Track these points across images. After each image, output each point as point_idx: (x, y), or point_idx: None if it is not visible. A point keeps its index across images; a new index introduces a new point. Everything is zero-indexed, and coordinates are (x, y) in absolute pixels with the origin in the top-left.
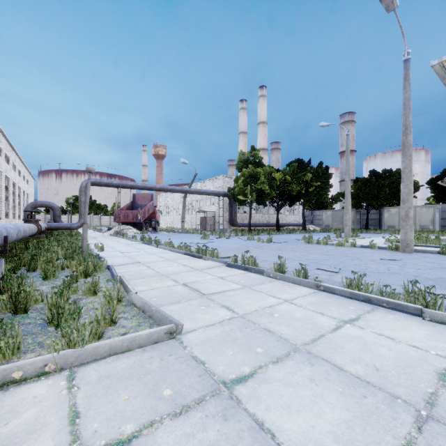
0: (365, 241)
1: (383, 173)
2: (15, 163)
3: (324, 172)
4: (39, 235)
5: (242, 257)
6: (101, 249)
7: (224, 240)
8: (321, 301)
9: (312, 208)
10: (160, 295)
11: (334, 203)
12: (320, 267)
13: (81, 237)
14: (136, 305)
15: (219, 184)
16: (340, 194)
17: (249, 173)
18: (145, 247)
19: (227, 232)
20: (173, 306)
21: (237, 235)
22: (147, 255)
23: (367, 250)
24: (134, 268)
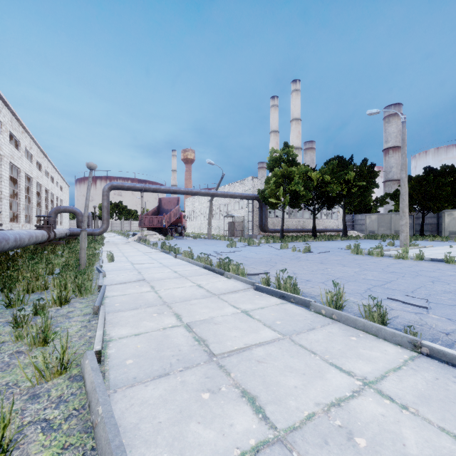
0: (429, 251)
1: (443, 170)
2: (48, 170)
3: (369, 170)
4: (58, 242)
5: (277, 278)
6: (111, 260)
7: (253, 248)
8: (441, 390)
9: (353, 211)
10: (143, 352)
11: (379, 205)
12: (394, 297)
13: (101, 243)
14: (85, 384)
15: (249, 186)
16: (388, 195)
17: (282, 172)
18: (162, 256)
19: (257, 238)
20: (152, 386)
21: (269, 242)
22: (159, 268)
23: (443, 265)
24: (133, 289)
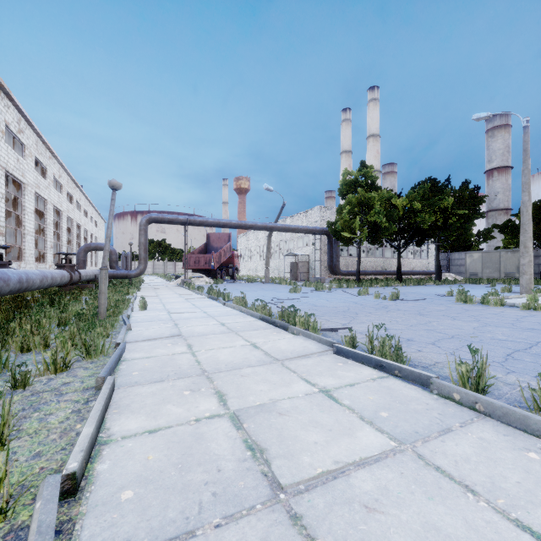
0: None
1: None
2: (80, 202)
3: (472, 195)
4: (87, 285)
5: (369, 337)
6: (143, 307)
7: (323, 294)
8: None
9: (447, 248)
10: (155, 471)
11: (482, 241)
12: None
13: (137, 287)
14: None
15: (315, 218)
16: (496, 228)
17: (358, 199)
18: (208, 303)
19: (326, 282)
20: None
21: (341, 286)
22: (202, 319)
23: None
24: (163, 349)
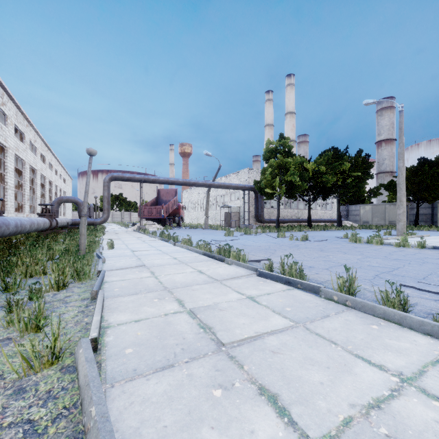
0: (428, 240)
1: (438, 160)
2: (51, 162)
3: (364, 161)
4: (61, 230)
5: (281, 263)
6: (111, 247)
7: (251, 237)
8: None
9: (347, 202)
10: (144, 340)
11: (372, 196)
12: (407, 283)
13: (102, 232)
14: (78, 377)
15: (245, 177)
16: (382, 186)
17: (278, 163)
18: (161, 244)
19: (253, 228)
20: (155, 380)
21: (265, 231)
22: (159, 255)
23: None
24: (133, 275)
